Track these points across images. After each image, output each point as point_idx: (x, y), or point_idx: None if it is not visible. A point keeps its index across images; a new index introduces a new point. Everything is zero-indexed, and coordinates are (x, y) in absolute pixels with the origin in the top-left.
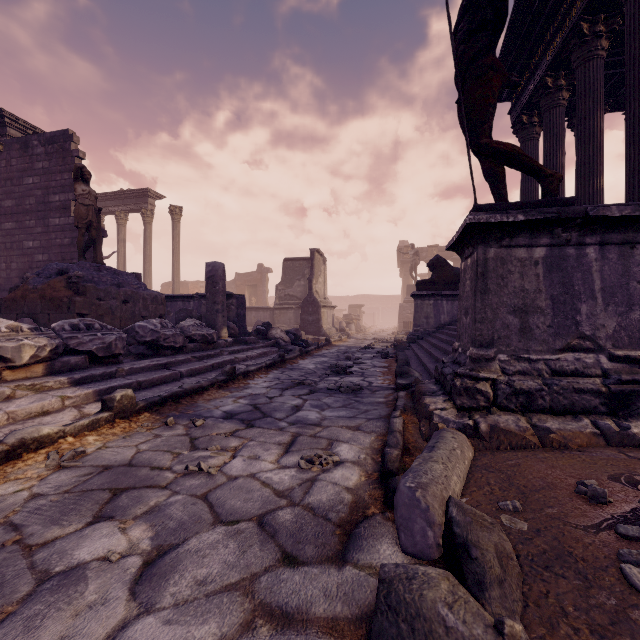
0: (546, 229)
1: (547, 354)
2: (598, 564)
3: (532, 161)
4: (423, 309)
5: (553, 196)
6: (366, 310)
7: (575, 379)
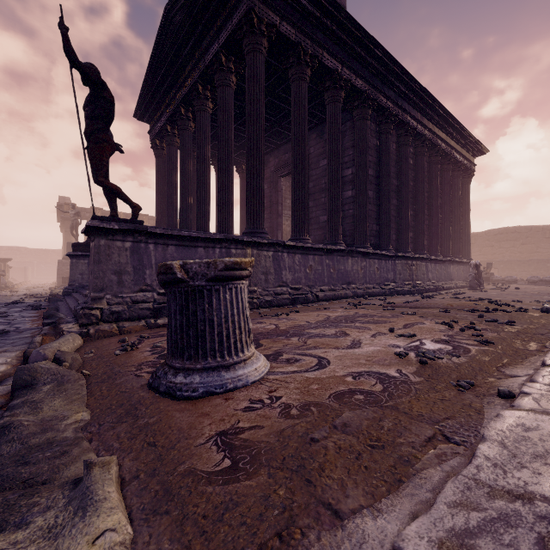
0: (131, 234)
1: (131, 294)
2: (110, 354)
3: (127, 197)
4: (79, 267)
5: (136, 217)
6: (15, 264)
7: (142, 304)
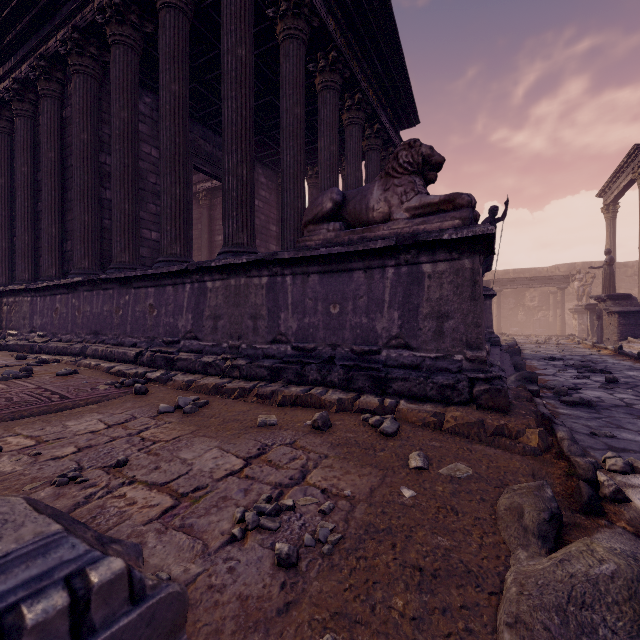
0: None
1: None
2: None
3: None
4: None
5: None
6: None
7: None
